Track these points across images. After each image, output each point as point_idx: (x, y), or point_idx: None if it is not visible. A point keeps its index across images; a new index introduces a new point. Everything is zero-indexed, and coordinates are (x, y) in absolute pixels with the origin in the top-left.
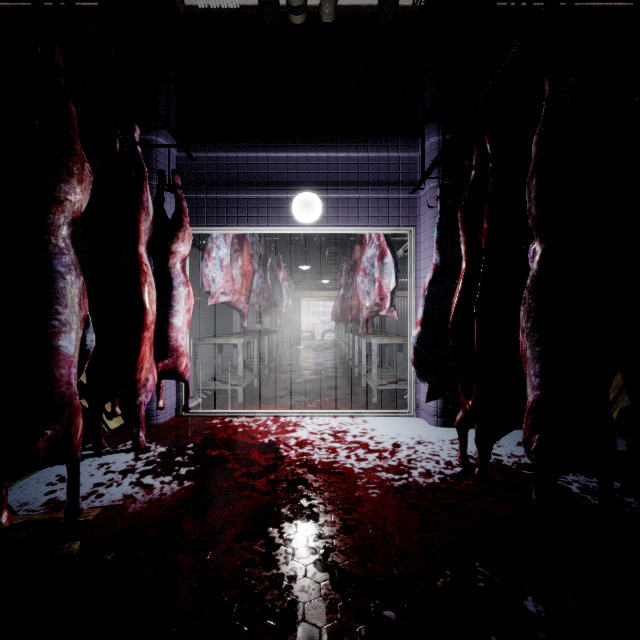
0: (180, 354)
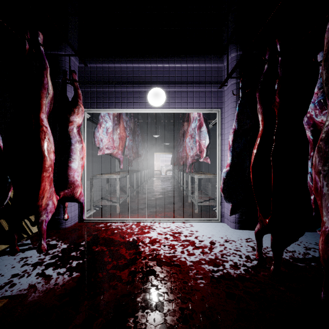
0: (76, 186)
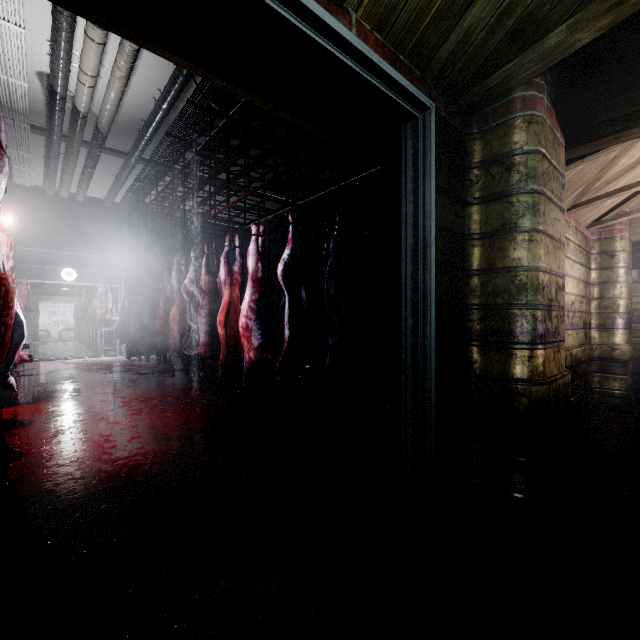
0: None
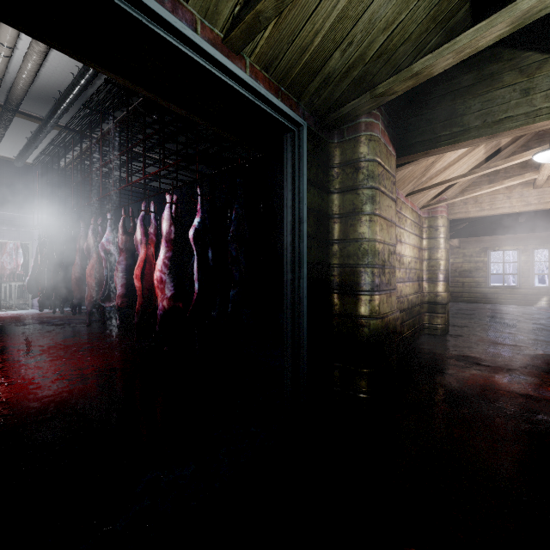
0: None
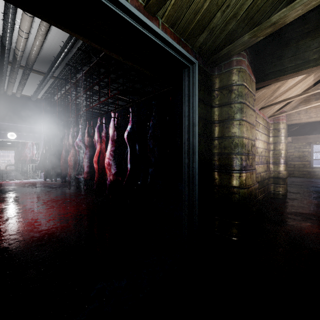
0: None
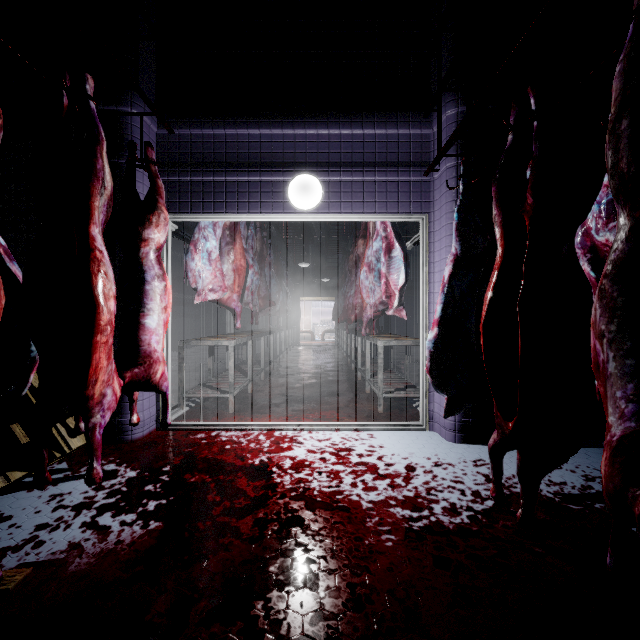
0: (153, 360)
